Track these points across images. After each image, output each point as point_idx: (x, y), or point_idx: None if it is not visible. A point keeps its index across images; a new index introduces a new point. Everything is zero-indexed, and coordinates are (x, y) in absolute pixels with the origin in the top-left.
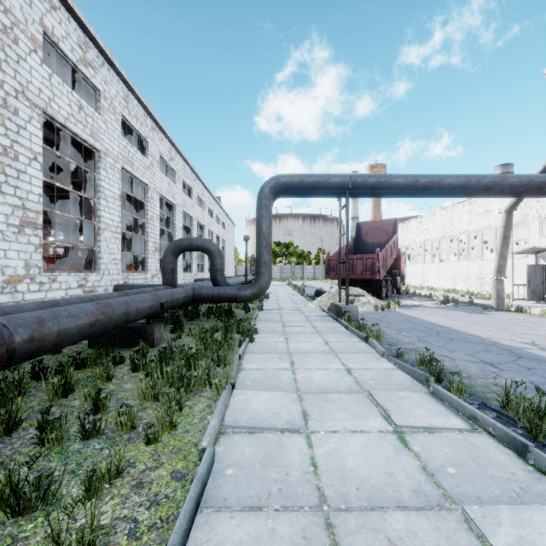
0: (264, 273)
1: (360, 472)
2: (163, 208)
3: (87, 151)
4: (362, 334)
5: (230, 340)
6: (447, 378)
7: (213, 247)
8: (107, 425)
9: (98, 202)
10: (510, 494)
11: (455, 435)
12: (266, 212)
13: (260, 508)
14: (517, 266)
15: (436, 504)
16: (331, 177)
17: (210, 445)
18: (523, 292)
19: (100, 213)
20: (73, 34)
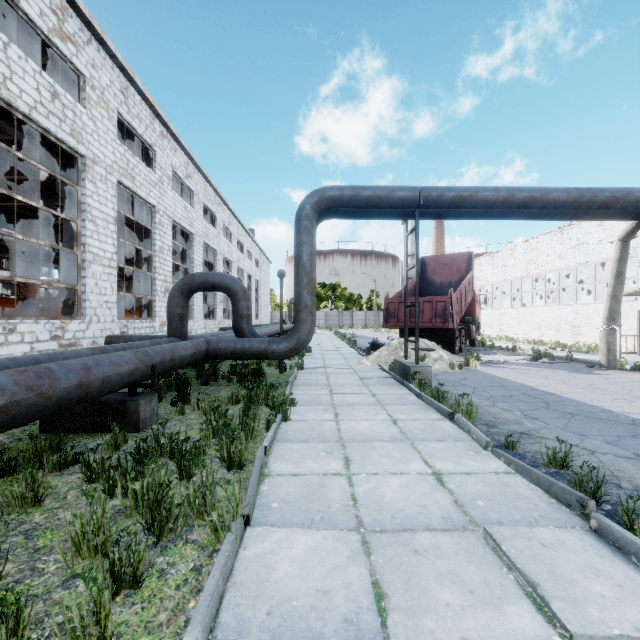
0: (305, 320)
1: None
2: (178, 238)
3: (69, 157)
4: (444, 408)
5: (252, 423)
6: (622, 504)
7: (236, 286)
8: None
9: (83, 225)
10: None
11: None
12: (307, 238)
13: None
14: (623, 312)
15: None
16: (396, 189)
17: None
18: (631, 344)
19: (85, 240)
20: None
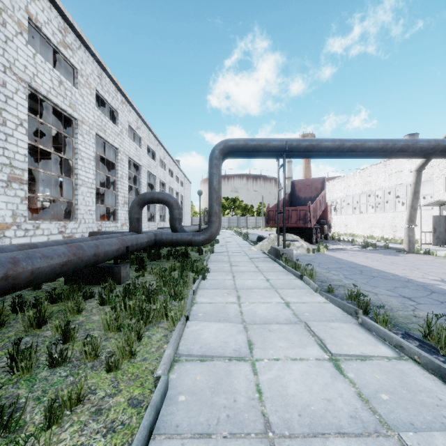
0: (215, 221)
1: (301, 398)
2: (131, 168)
3: (66, 120)
4: (297, 273)
5: (186, 278)
6: (374, 311)
7: (172, 200)
8: (73, 353)
9: (76, 162)
10: (441, 420)
11: (385, 362)
12: (216, 170)
13: (209, 434)
14: (424, 216)
15: (373, 430)
16: (271, 140)
17: (164, 373)
18: (429, 238)
19: (77, 172)
20: (54, 21)
